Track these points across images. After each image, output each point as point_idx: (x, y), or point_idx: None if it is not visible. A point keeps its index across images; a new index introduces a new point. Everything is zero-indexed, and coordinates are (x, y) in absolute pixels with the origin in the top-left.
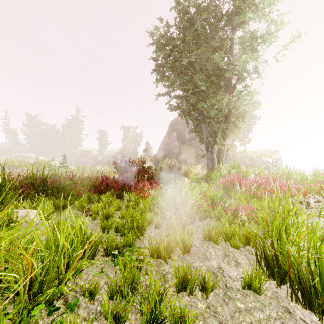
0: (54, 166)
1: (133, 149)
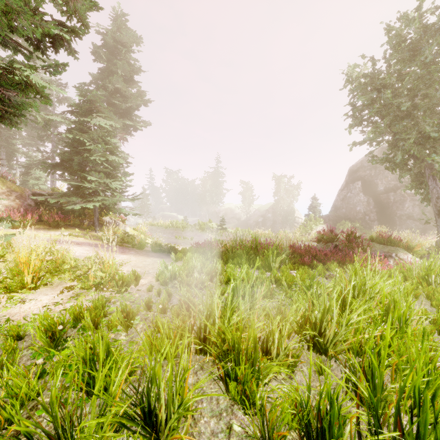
0: (212, 228)
1: (289, 205)
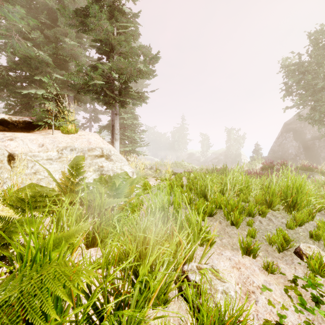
0: (184, 165)
1: (237, 150)
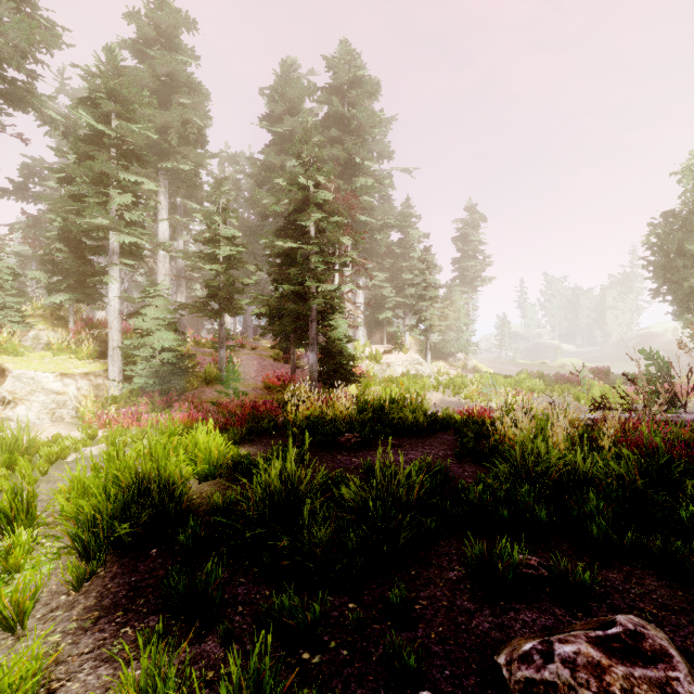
0: (570, 364)
1: None
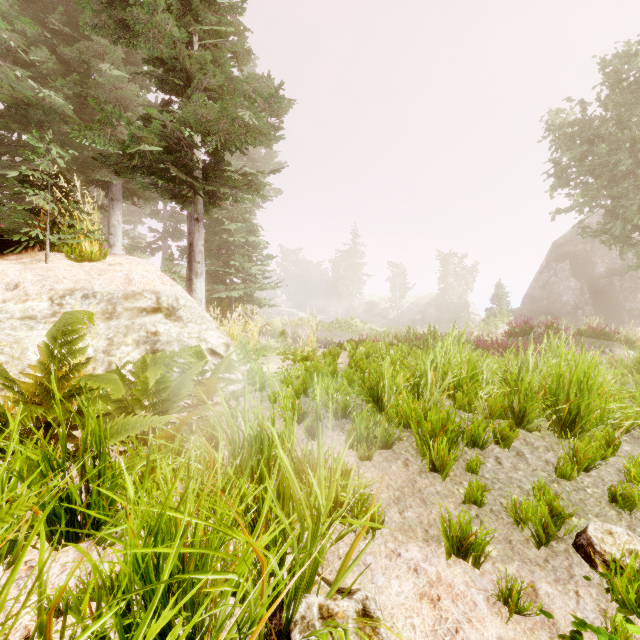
0: (355, 327)
1: (460, 296)
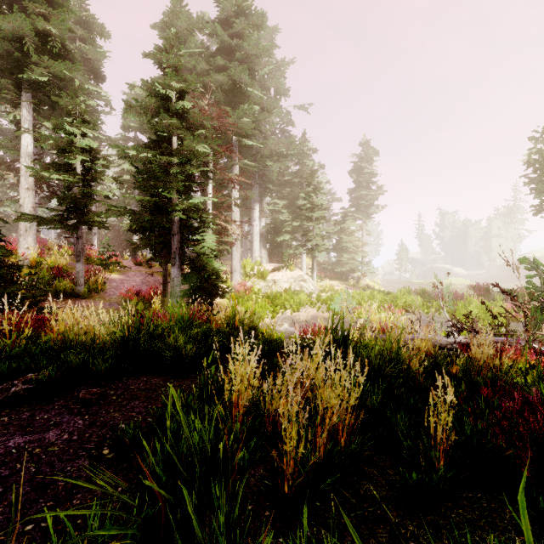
0: (456, 283)
1: None
